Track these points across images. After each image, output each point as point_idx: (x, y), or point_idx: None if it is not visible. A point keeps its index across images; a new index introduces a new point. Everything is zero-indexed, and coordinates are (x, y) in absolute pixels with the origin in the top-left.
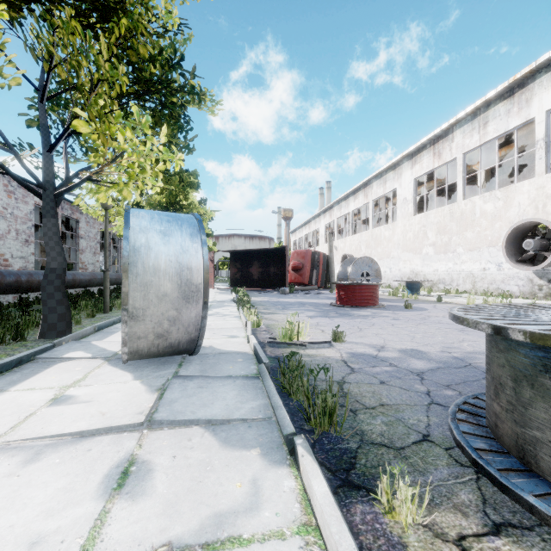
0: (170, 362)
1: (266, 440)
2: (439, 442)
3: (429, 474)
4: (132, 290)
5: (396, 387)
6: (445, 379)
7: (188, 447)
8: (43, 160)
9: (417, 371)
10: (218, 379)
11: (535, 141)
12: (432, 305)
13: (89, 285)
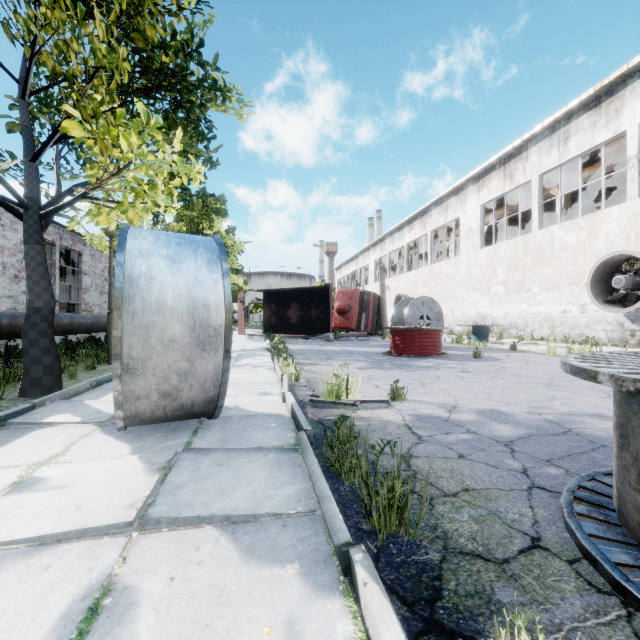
0: (183, 428)
1: (308, 548)
2: (557, 549)
3: (554, 609)
4: (127, 334)
5: (481, 463)
6: (543, 451)
7: (195, 561)
8: (25, 171)
9: (505, 440)
10: (243, 452)
11: (624, 160)
12: (505, 354)
13: (91, 330)
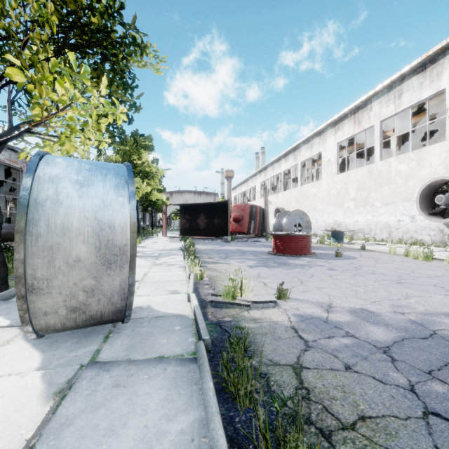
0: (97, 332)
1: None
2: None
3: None
4: (30, 256)
5: (368, 378)
6: (420, 359)
7: None
8: None
9: (382, 345)
10: (144, 366)
11: (441, 111)
12: (358, 253)
13: None
